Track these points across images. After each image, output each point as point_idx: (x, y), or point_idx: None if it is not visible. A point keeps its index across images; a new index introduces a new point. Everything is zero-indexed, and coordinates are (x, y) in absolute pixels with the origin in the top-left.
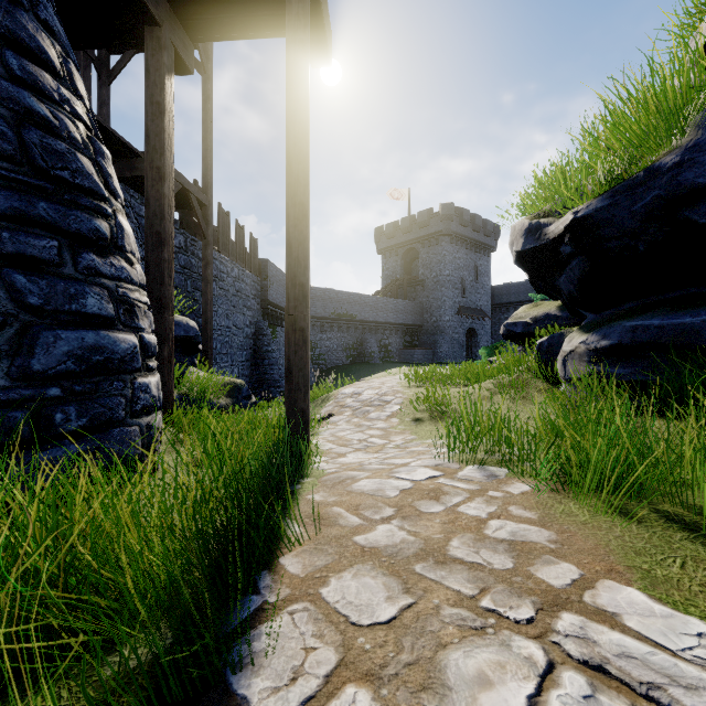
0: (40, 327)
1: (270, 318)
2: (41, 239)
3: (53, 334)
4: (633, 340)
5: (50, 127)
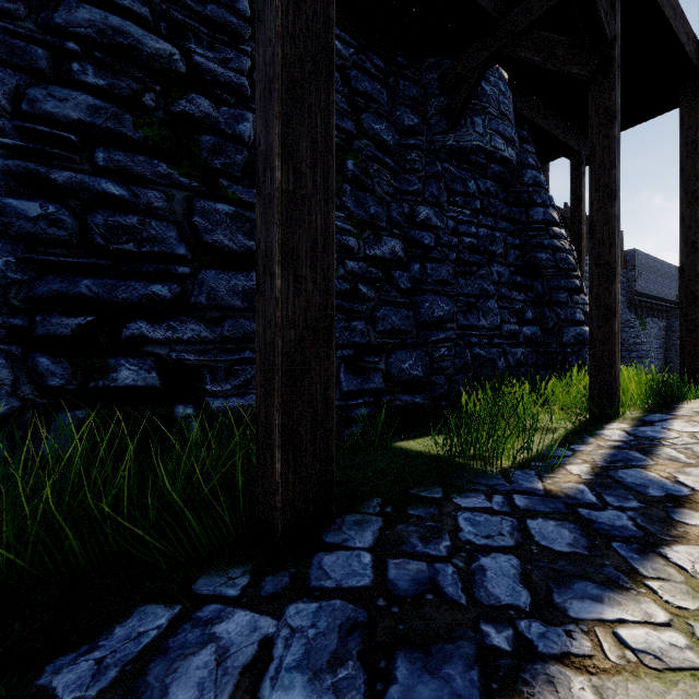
0: (563, 326)
1: (637, 309)
2: (562, 294)
3: (567, 329)
4: None
5: (561, 250)
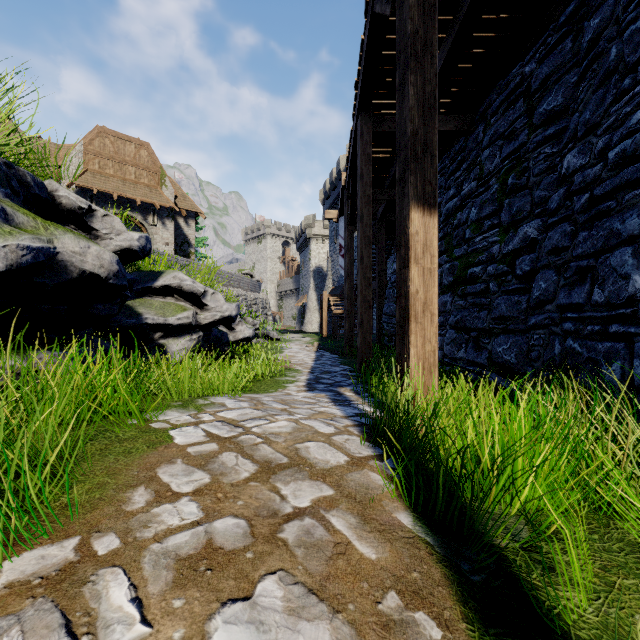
0: None
1: None
2: None
3: None
4: None
5: None
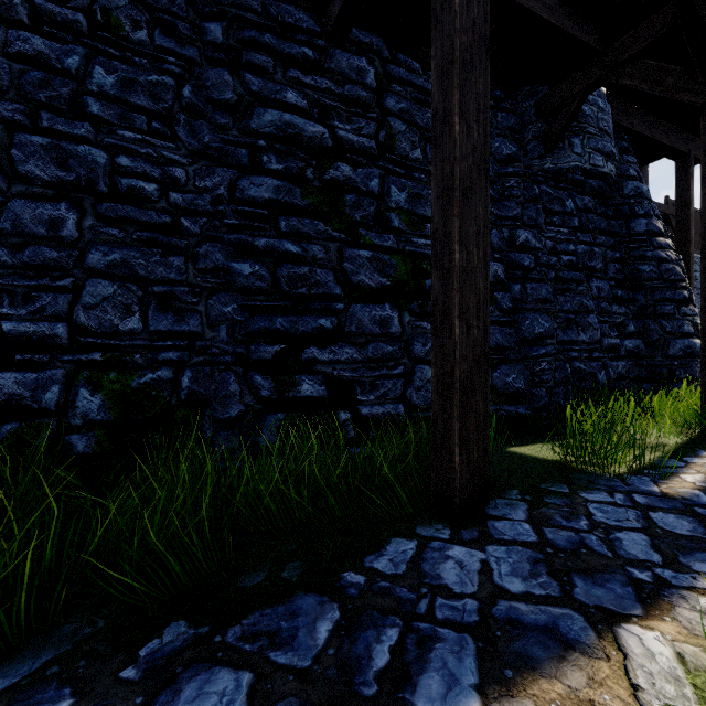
0: (669, 339)
1: None
2: (668, 306)
3: (674, 341)
4: None
5: (666, 261)
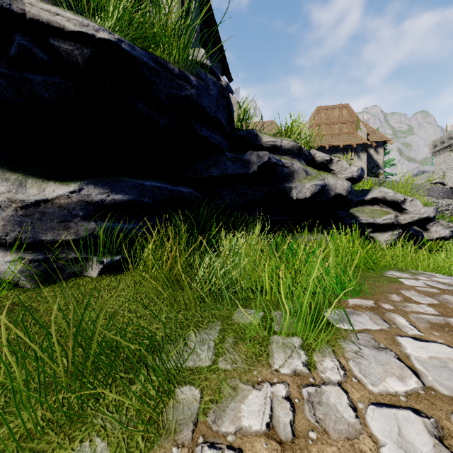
0: None
1: None
2: None
3: None
4: (152, 198)
5: None
